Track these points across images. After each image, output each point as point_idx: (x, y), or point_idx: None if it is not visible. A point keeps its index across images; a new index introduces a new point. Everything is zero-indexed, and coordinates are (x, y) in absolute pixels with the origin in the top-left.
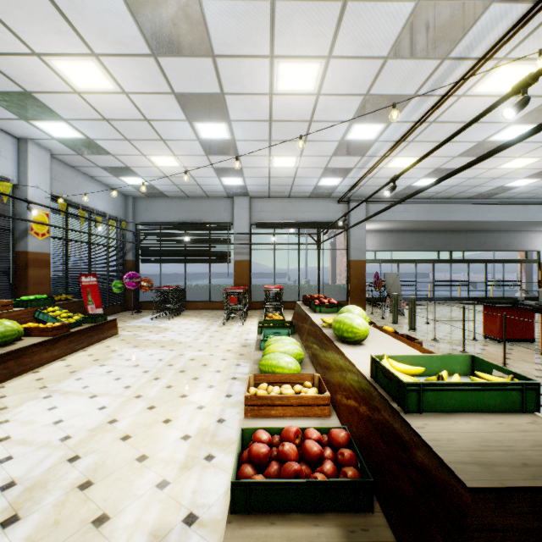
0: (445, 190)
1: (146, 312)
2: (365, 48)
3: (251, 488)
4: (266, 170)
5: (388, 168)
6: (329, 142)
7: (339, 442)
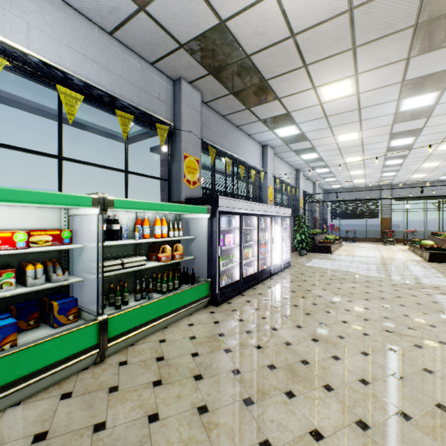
0: None
1: None
2: None
3: (429, 248)
4: (407, 178)
5: None
6: (444, 170)
7: (443, 247)
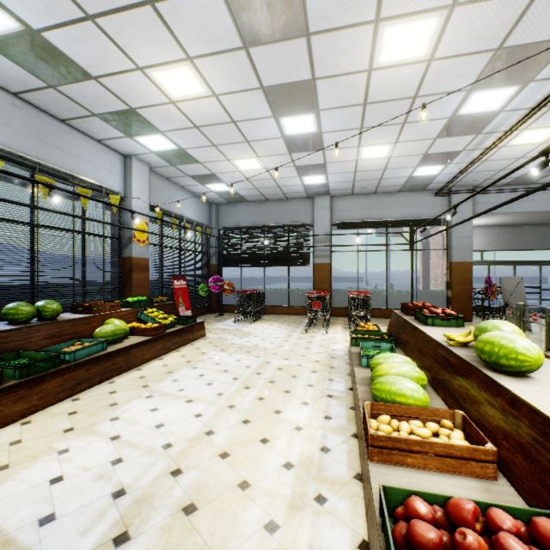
0: None
1: (228, 314)
2: None
3: None
4: (352, 164)
5: (511, 145)
6: (434, 121)
7: None
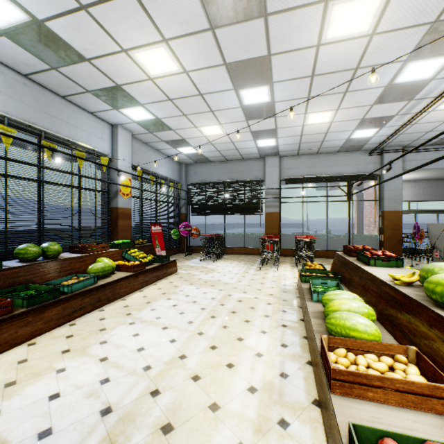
0: None
1: (195, 254)
2: None
3: None
4: (299, 129)
5: (439, 110)
6: (372, 90)
7: None
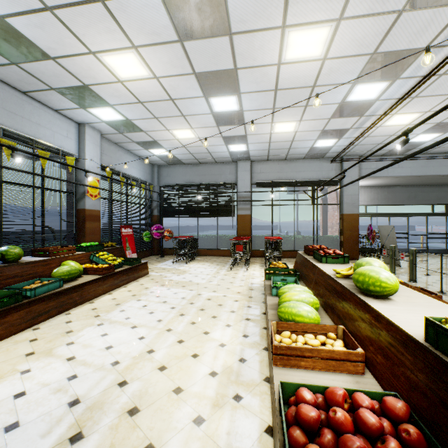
0: (444, 145)
1: (168, 256)
2: (379, 4)
3: None
4: (267, 136)
5: (385, 126)
6: (328, 105)
7: (397, 415)
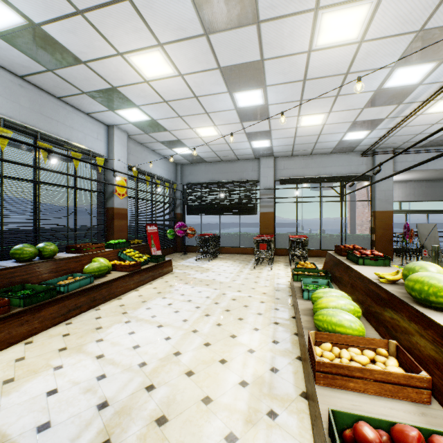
0: None
1: (191, 254)
2: None
3: None
4: (292, 130)
5: (427, 113)
6: (362, 94)
7: None
